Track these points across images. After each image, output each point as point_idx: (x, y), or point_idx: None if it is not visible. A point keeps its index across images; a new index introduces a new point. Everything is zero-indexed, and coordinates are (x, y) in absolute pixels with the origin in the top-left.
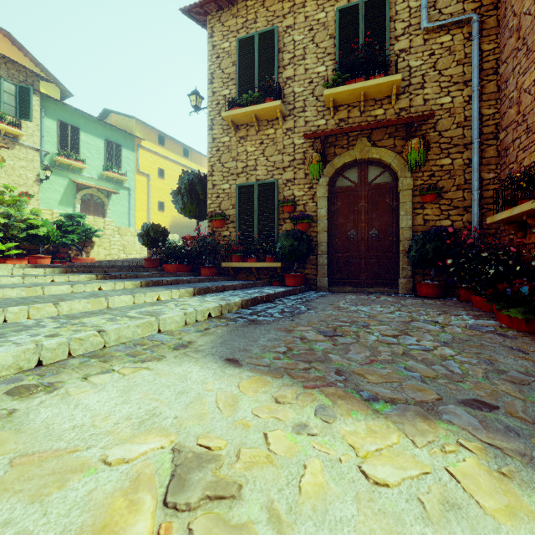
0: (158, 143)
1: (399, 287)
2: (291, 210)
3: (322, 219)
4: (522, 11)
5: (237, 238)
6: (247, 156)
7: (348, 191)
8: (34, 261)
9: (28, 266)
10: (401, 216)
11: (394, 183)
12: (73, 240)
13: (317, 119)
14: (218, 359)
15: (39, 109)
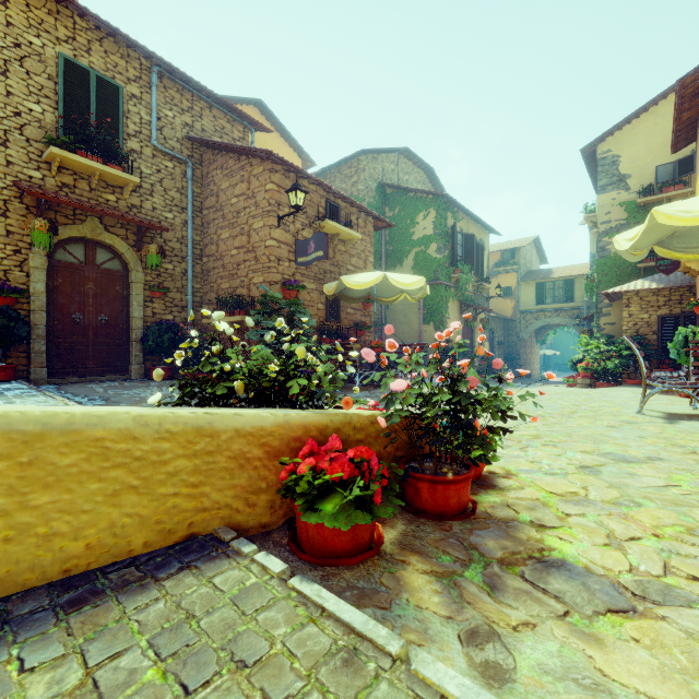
0: None
1: (133, 373)
2: None
3: (39, 296)
4: (221, 187)
5: None
6: None
7: (72, 269)
8: None
9: None
10: (135, 307)
11: (126, 273)
12: None
13: (28, 166)
14: None
15: None
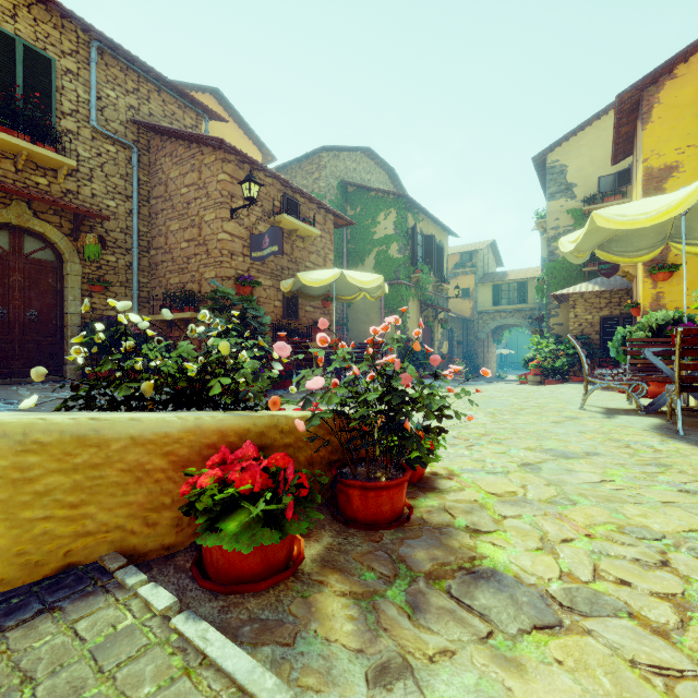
0: None
1: (69, 373)
2: None
3: None
4: (170, 176)
5: None
6: None
7: None
8: None
9: None
10: (70, 301)
11: (60, 264)
12: None
13: None
14: None
15: None
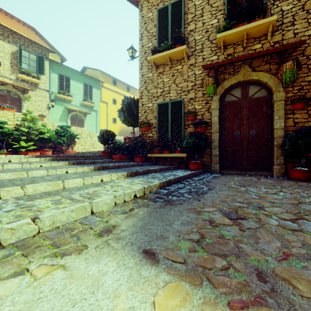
0: (112, 84)
1: (274, 171)
2: (193, 118)
3: (215, 124)
4: None
5: (157, 138)
6: (164, 85)
7: (233, 104)
8: (43, 152)
9: (33, 156)
10: (275, 120)
11: (269, 96)
12: (63, 140)
13: (211, 56)
14: (136, 250)
15: (49, 68)
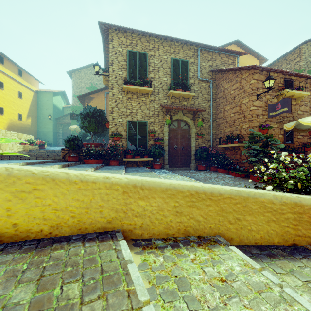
0: None
1: (192, 167)
2: (153, 135)
3: (166, 140)
4: (225, 87)
5: (128, 146)
6: (132, 107)
7: (174, 130)
8: None
9: (25, 163)
10: (192, 142)
11: (189, 129)
12: None
13: (163, 99)
14: None
15: None
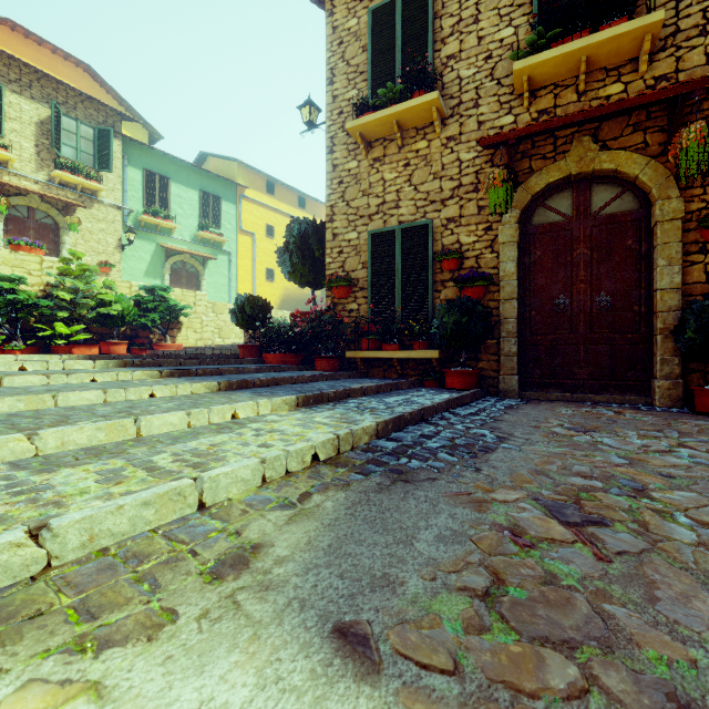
0: (266, 191)
1: (656, 394)
2: (455, 266)
3: (508, 279)
4: None
5: (369, 313)
6: (385, 187)
7: (554, 231)
8: (107, 348)
9: (81, 356)
10: (660, 269)
11: (644, 211)
12: (154, 320)
13: (499, 115)
14: (314, 627)
15: (121, 156)
